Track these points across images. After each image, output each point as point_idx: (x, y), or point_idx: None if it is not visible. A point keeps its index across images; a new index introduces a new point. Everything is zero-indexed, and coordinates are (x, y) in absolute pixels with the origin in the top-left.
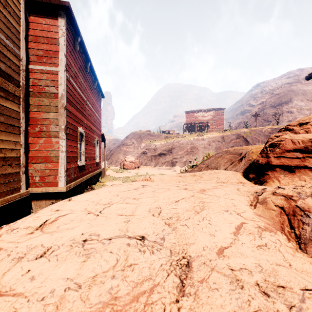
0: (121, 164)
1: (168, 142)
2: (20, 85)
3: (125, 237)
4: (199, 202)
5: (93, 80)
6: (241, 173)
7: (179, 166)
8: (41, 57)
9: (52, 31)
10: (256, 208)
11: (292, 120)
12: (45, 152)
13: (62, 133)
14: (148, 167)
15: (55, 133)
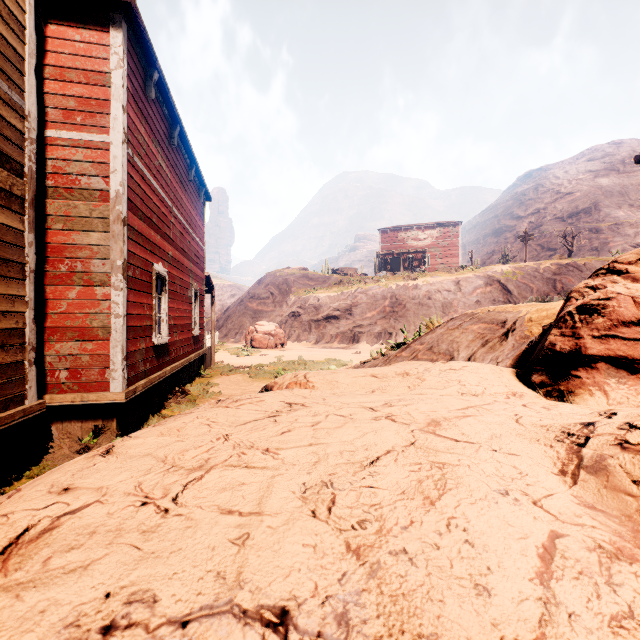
0: (247, 337)
1: (345, 293)
2: (25, 173)
3: (231, 612)
4: (431, 465)
5: (187, 164)
6: (511, 370)
7: (367, 342)
8: (72, 113)
9: (96, 58)
10: (577, 483)
11: (600, 246)
12: (80, 317)
13: (117, 277)
14: (304, 345)
15: (102, 276)
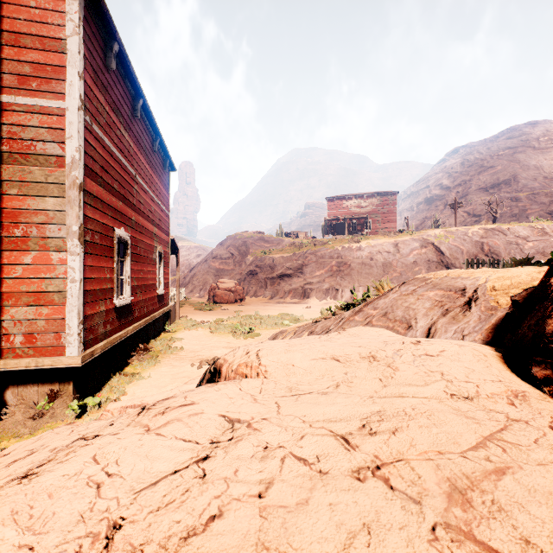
0: (210, 293)
1: (297, 254)
2: None
3: None
4: None
5: (151, 136)
6: (495, 355)
7: (317, 298)
8: (27, 79)
9: (51, 24)
10: None
11: (519, 213)
12: (35, 282)
13: (72, 242)
14: (260, 300)
15: (58, 241)
